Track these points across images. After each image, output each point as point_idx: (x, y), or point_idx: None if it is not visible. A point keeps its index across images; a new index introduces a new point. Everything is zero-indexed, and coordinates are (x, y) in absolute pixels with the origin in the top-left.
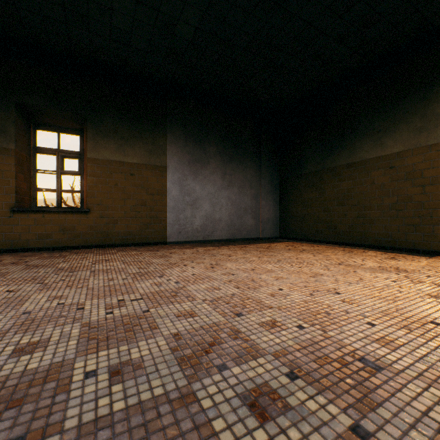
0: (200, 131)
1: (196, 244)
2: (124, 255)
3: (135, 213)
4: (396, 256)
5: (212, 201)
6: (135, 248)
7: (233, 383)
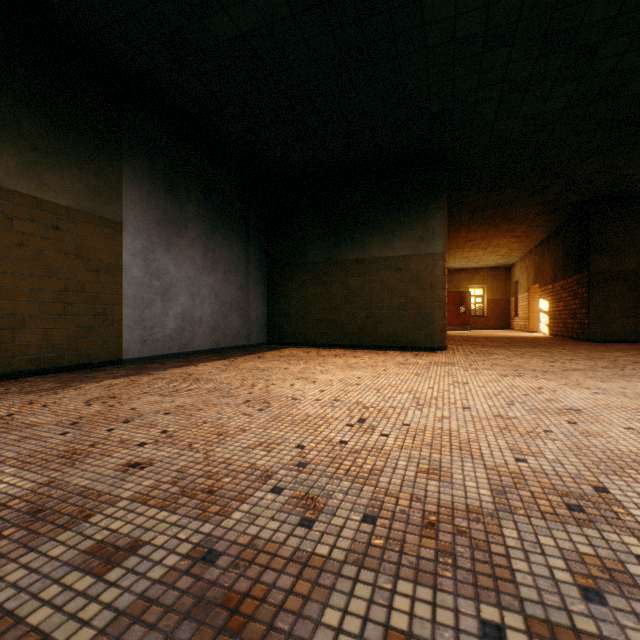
0: (175, 174)
1: (177, 359)
2: (110, 387)
3: (64, 306)
4: (414, 353)
5: (192, 290)
6: (81, 375)
7: (569, 434)
